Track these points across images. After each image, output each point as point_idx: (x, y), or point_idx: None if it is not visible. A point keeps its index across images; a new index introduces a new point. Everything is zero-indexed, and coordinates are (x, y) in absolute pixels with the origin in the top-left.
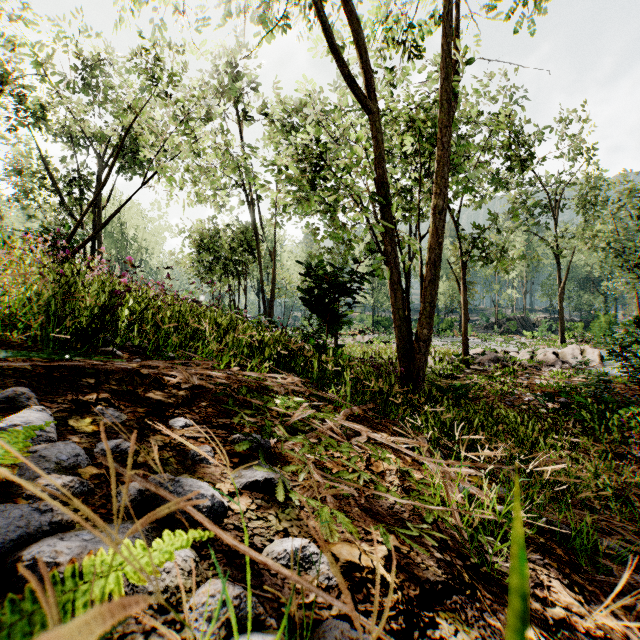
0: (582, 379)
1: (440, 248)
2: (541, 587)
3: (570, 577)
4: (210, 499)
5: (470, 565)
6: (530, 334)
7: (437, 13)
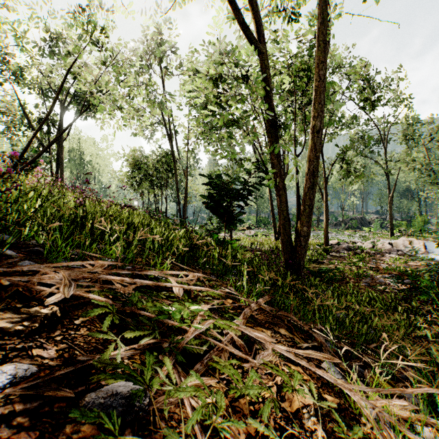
0: (415, 263)
1: (317, 161)
2: None
3: None
4: None
5: None
6: (368, 229)
7: None
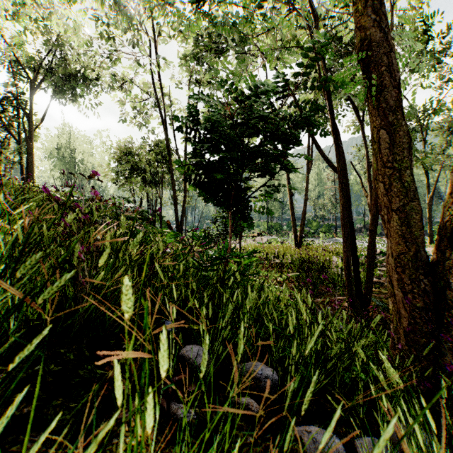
0: None
1: None
2: None
3: None
4: None
5: None
6: None
7: None
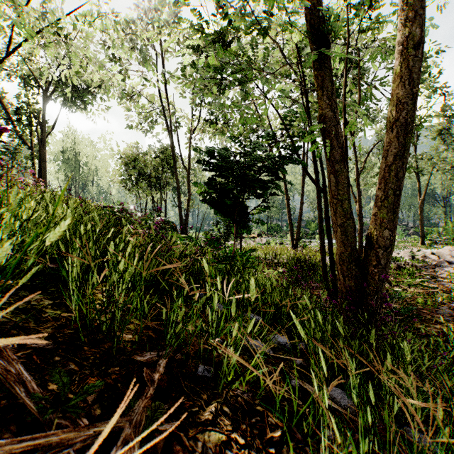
0: None
1: (413, 103)
2: None
3: None
4: None
5: None
6: None
7: None
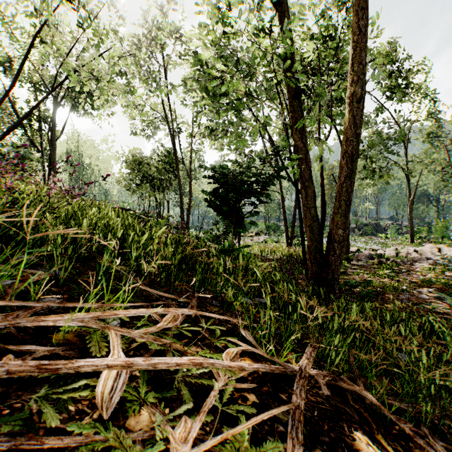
0: None
1: (358, 140)
2: None
3: None
4: None
5: None
6: (384, 236)
7: None
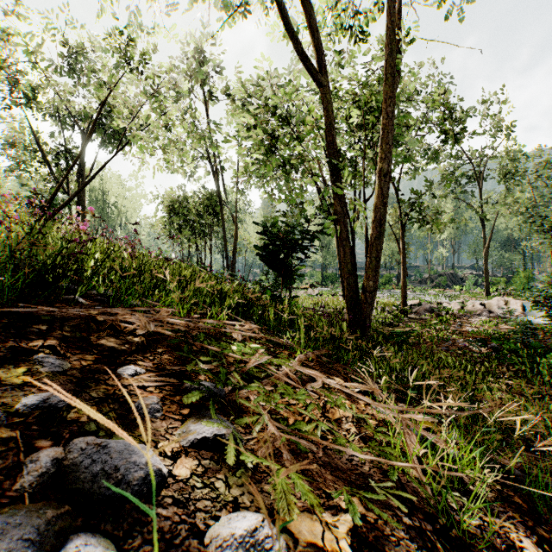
0: (508, 327)
1: (385, 208)
2: (514, 549)
3: (534, 530)
4: (143, 468)
5: (440, 528)
6: (459, 288)
7: (380, 2)
